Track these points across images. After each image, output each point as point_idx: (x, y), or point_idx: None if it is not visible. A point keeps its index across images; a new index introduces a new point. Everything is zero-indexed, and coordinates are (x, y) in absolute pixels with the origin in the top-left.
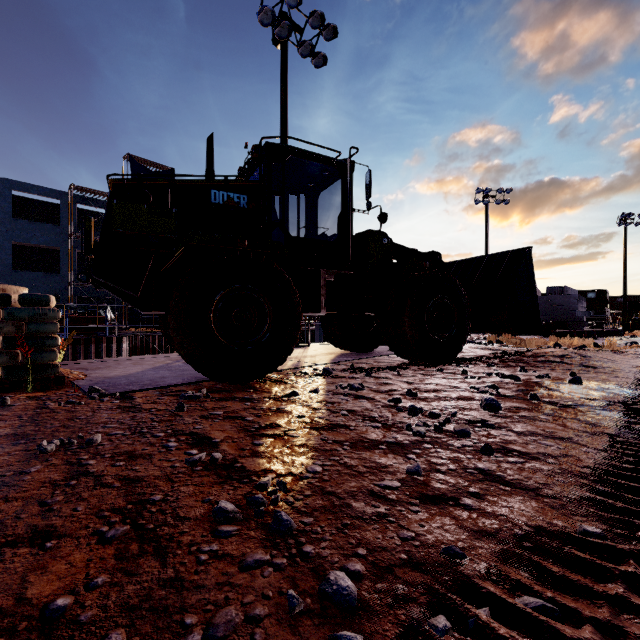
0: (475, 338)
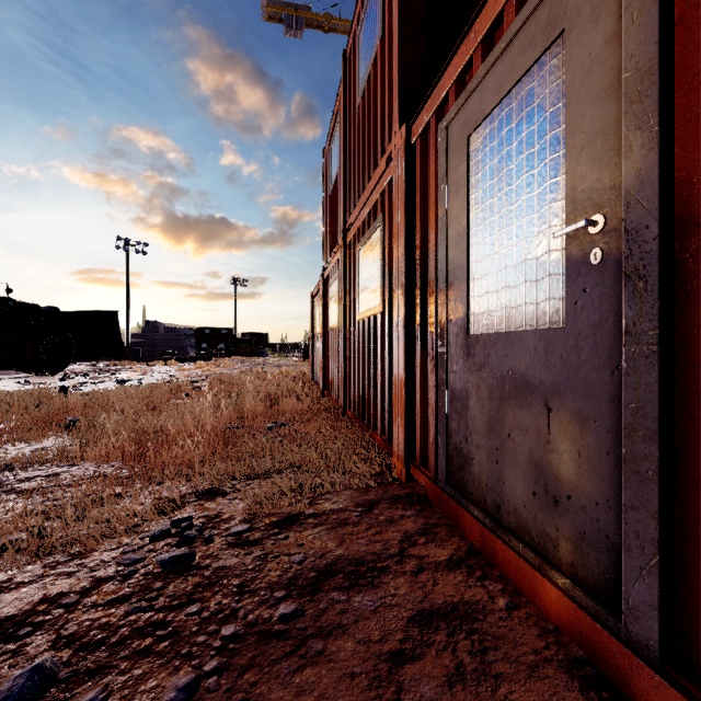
0: (102, 364)
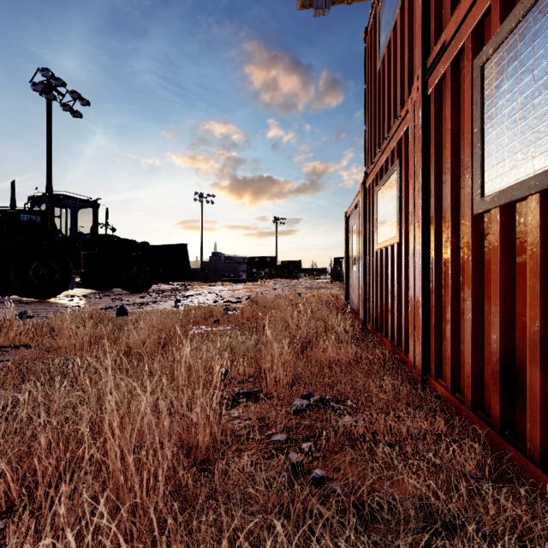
0: (182, 284)
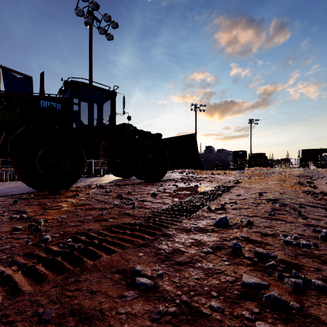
0: (185, 171)
